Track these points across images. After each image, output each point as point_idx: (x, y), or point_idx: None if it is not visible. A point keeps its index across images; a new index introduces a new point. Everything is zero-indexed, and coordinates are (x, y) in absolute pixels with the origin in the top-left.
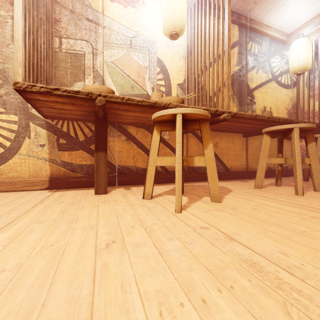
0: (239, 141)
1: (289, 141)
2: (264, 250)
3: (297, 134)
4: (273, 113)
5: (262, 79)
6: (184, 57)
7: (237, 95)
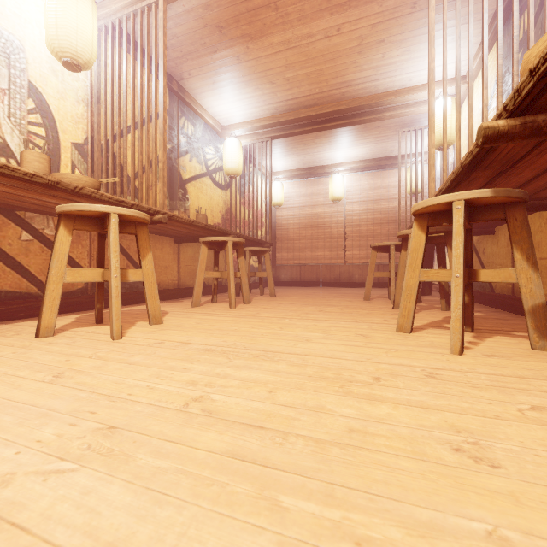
0: (170, 247)
1: (223, 252)
2: (213, 343)
3: (231, 247)
4: (208, 216)
5: (196, 171)
6: (85, 101)
7: (167, 184)
